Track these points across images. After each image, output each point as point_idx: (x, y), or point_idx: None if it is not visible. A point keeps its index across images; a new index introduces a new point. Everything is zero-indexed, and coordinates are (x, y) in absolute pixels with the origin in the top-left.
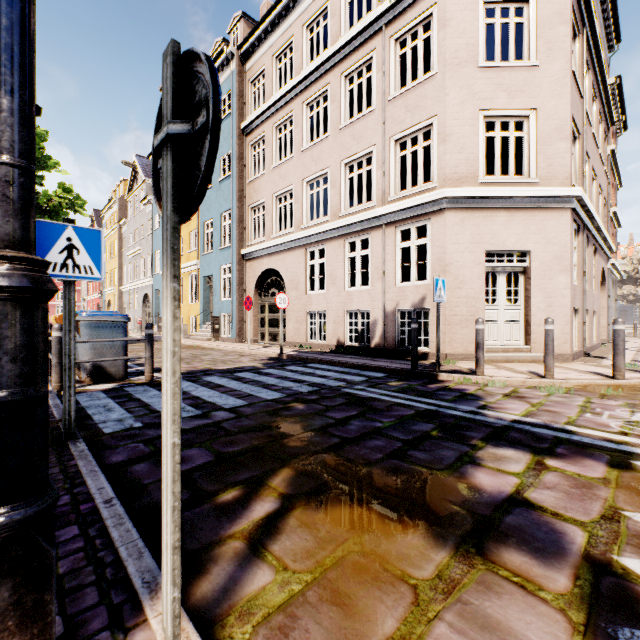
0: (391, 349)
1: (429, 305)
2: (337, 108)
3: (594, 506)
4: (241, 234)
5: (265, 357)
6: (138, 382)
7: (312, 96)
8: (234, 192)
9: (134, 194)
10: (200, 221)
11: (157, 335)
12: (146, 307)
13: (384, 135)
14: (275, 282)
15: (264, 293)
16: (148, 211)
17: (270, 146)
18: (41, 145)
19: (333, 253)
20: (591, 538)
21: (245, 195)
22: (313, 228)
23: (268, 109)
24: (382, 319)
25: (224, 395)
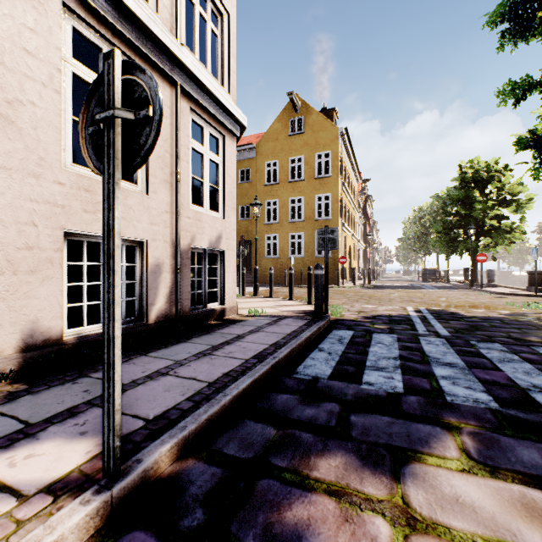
0: (189, 315)
1: (225, 247)
2: None
3: (484, 312)
4: None
5: None
6: None
7: None
8: None
9: None
10: None
11: None
12: None
13: None
14: None
15: None
16: None
17: None
18: None
19: None
20: (503, 313)
21: None
22: None
23: None
24: (172, 262)
25: None
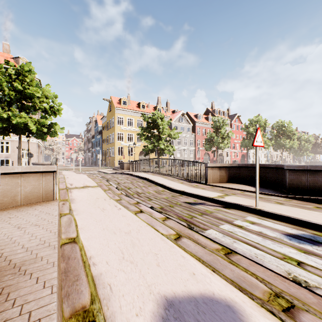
0: None
1: (10, 158)
2: None
3: None
4: None
5: None
6: None
7: None
8: None
9: None
10: None
11: None
12: None
13: None
14: None
15: None
16: None
17: None
18: None
19: None
20: None
21: None
22: None
23: None
24: None
25: None
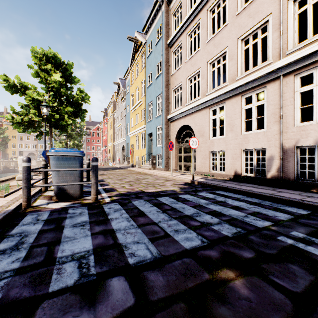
0: (289, 181)
1: None
2: (234, 0)
3: None
4: (167, 106)
5: (182, 182)
6: (85, 202)
7: (214, 2)
8: (163, 82)
9: (118, 98)
10: (146, 103)
11: (127, 166)
12: (123, 152)
13: (281, 0)
14: (187, 135)
15: (181, 141)
16: (124, 104)
17: (185, 48)
18: (71, 71)
19: (231, 108)
20: None
21: (170, 83)
22: (215, 92)
23: (183, 25)
24: (279, 155)
25: (139, 231)
